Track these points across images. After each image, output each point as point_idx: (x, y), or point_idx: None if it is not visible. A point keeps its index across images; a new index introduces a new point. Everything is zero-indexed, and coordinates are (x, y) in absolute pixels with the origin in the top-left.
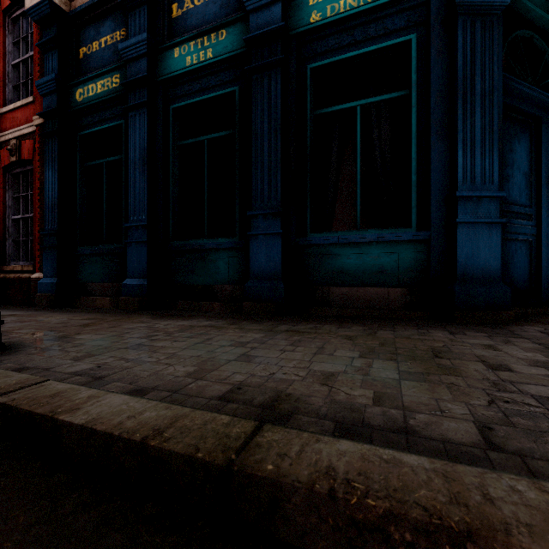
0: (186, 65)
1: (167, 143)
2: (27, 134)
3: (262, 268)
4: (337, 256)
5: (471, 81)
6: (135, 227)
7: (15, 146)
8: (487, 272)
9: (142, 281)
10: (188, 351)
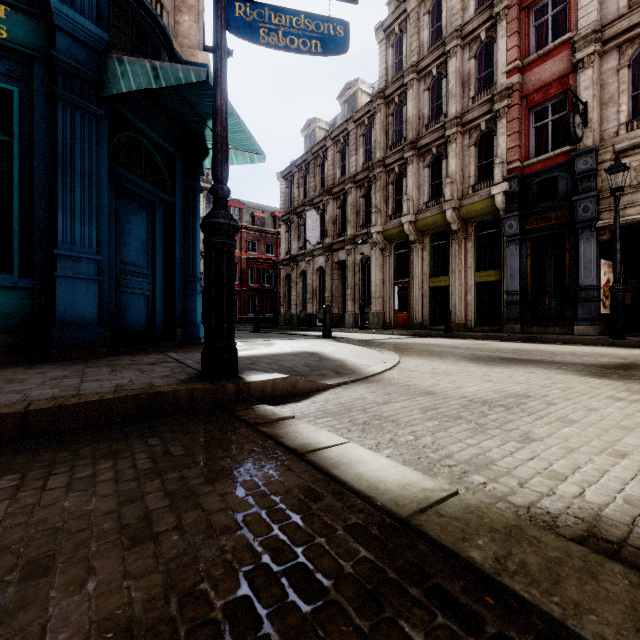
0: None
1: None
2: None
3: None
4: None
5: (71, 160)
6: None
7: None
8: (86, 318)
9: None
10: None
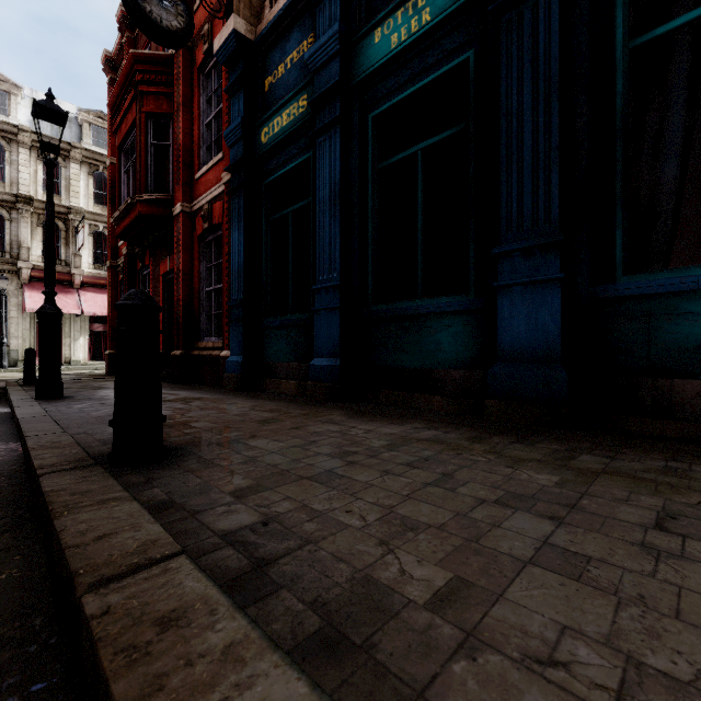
0: (391, 48)
1: (365, 169)
2: (217, 196)
3: (521, 343)
4: (693, 316)
5: None
6: (324, 290)
7: (207, 211)
8: None
9: (333, 362)
10: (415, 505)
